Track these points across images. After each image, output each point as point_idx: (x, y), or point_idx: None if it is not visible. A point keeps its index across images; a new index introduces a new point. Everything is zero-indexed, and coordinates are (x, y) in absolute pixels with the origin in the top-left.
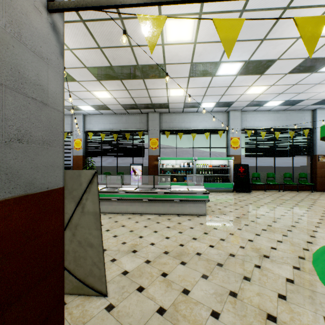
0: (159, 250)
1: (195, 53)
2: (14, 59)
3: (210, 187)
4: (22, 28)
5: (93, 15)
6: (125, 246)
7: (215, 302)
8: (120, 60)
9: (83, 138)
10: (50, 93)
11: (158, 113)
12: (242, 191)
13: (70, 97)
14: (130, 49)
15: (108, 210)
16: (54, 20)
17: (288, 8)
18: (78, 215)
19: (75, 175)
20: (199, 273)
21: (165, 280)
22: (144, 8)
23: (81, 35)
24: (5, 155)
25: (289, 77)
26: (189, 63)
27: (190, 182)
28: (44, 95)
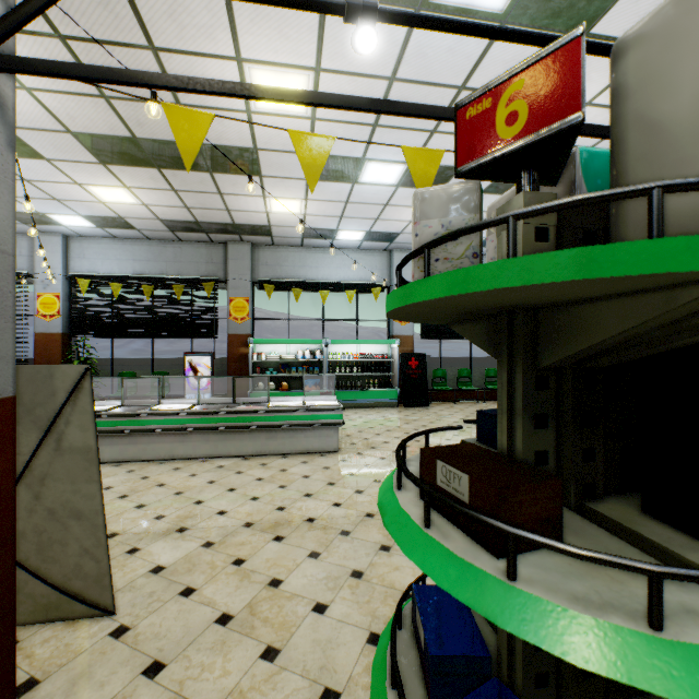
0: (234, 522)
1: None
2: None
3: (356, 398)
4: None
5: (87, 30)
6: (163, 523)
7: (324, 590)
8: (154, 129)
9: (62, 293)
10: None
11: (250, 244)
12: (416, 405)
13: (27, 200)
14: None
15: (128, 456)
16: None
17: (465, 88)
18: (48, 456)
19: (41, 375)
20: (306, 551)
21: (240, 571)
22: (204, 39)
23: None
24: None
25: (485, 200)
26: None
27: (317, 389)
28: None
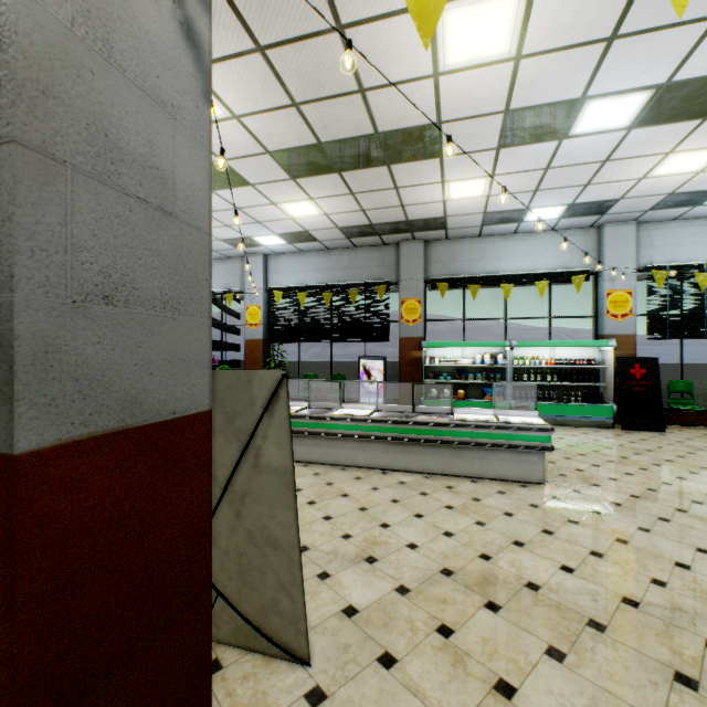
0: (428, 564)
1: (517, 85)
2: (96, 104)
3: (550, 413)
4: (114, 30)
5: (281, 32)
6: (350, 544)
7: None
8: (337, 128)
9: (263, 304)
10: (180, 187)
11: (421, 242)
12: (641, 427)
13: (236, 215)
14: (359, 97)
15: (313, 458)
16: (189, 16)
17: None
18: (247, 473)
19: (240, 382)
20: (539, 641)
21: (448, 647)
22: None
23: (258, 83)
24: (74, 334)
25: None
26: (499, 113)
27: (499, 399)
28: (167, 192)
